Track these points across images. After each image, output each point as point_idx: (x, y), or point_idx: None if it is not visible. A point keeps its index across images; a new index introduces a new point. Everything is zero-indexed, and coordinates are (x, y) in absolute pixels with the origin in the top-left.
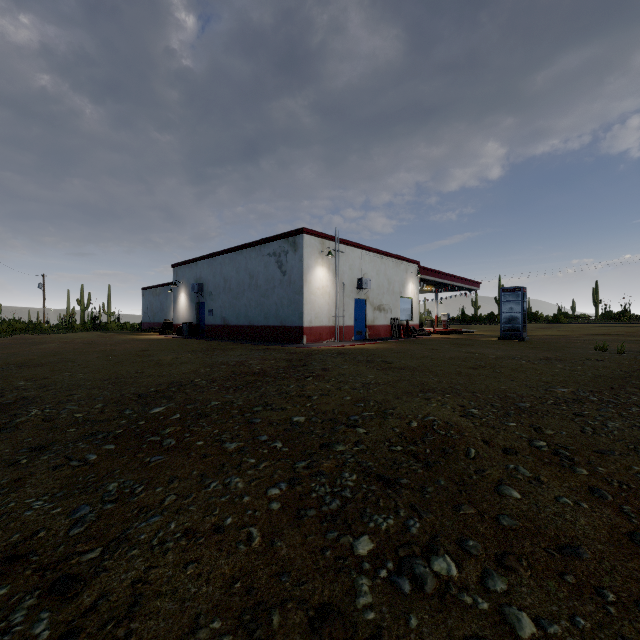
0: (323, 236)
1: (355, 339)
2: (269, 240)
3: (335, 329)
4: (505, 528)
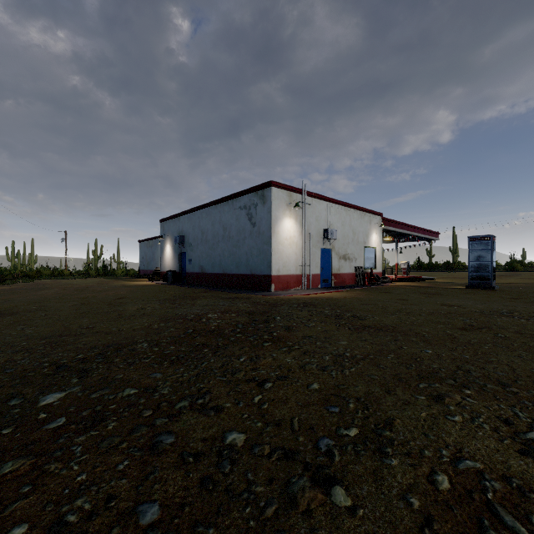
0: (290, 189)
1: (321, 287)
2: (240, 194)
3: (302, 277)
4: None
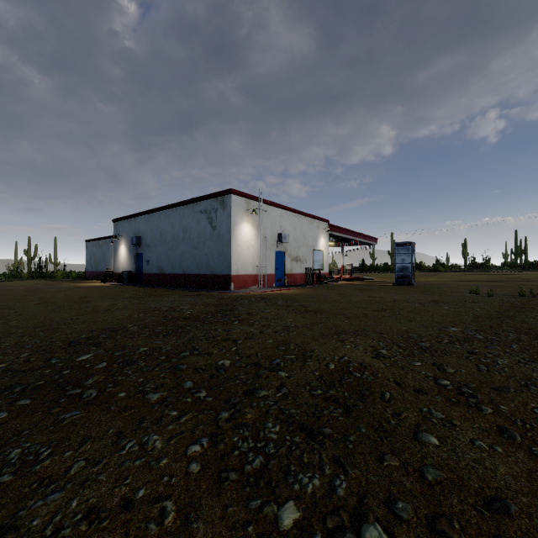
0: (248, 196)
1: (276, 285)
2: (201, 199)
3: (259, 277)
4: (431, 482)
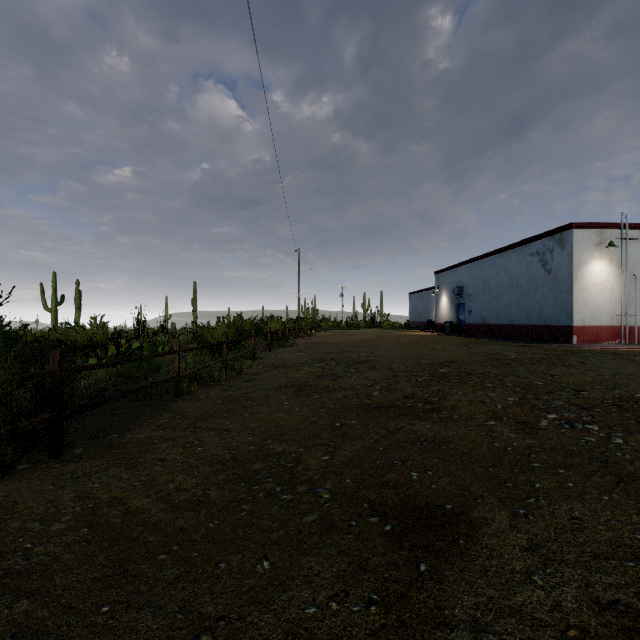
0: (601, 226)
1: None
2: (531, 240)
3: (620, 329)
4: None
